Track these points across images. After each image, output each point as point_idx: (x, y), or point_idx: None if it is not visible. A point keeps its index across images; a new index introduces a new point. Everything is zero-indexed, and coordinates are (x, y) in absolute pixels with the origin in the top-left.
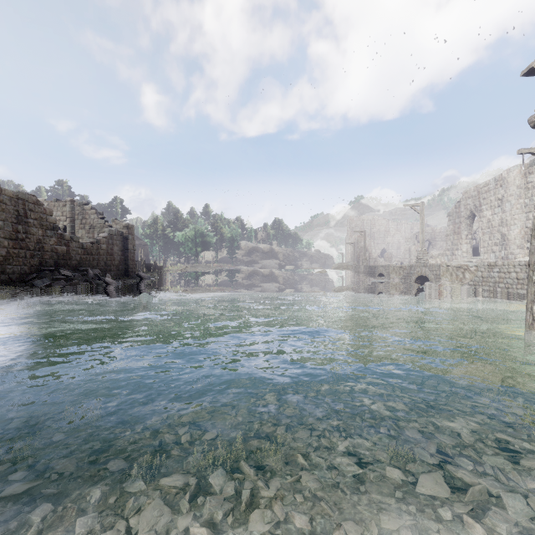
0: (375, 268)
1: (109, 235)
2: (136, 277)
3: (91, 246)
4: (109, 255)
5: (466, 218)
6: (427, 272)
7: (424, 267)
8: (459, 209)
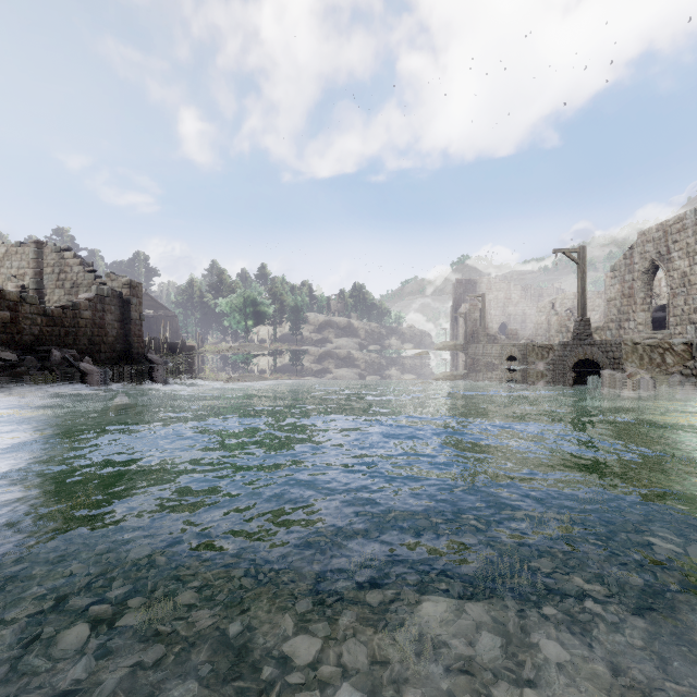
0: (502, 349)
1: (98, 296)
2: (144, 361)
3: (62, 312)
4: (98, 327)
5: (644, 273)
6: (596, 353)
7: (590, 347)
8: (631, 259)
